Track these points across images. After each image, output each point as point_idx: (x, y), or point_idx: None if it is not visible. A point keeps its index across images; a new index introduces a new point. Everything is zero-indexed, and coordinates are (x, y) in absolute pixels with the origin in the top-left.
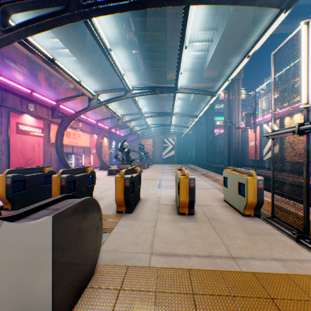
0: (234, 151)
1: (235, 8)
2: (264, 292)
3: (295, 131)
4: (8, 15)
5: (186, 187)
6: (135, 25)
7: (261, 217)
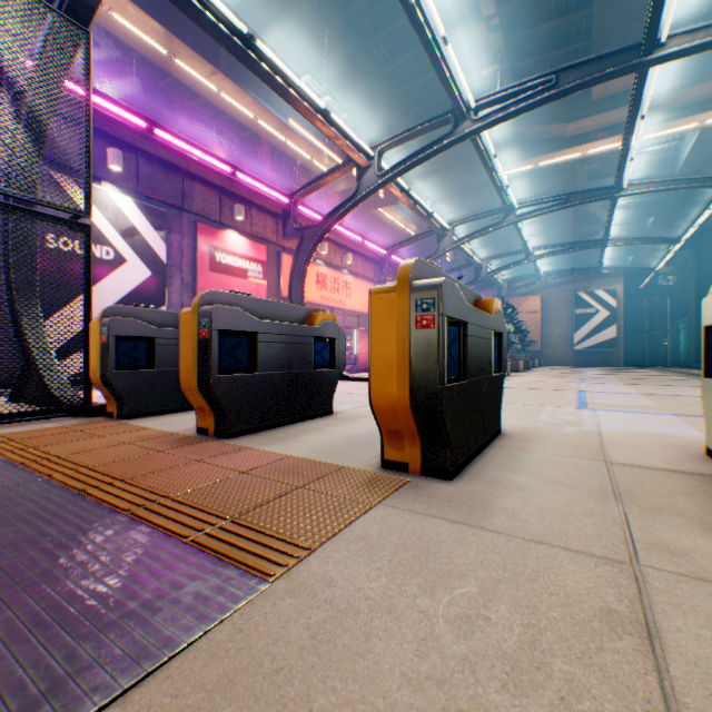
0: None
1: None
2: None
3: None
4: None
5: None
6: None
7: None
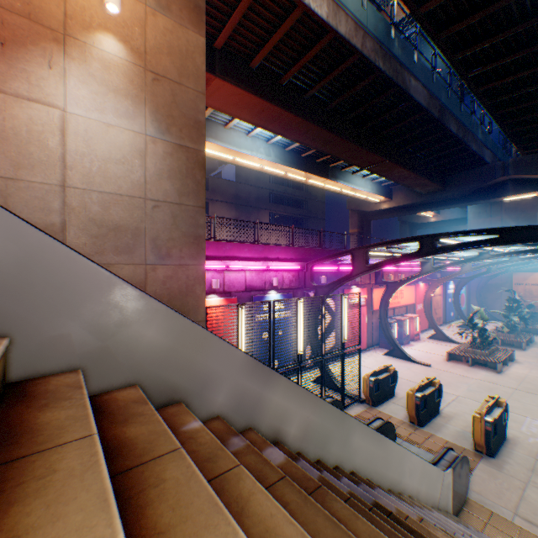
0: None
1: None
2: None
3: None
4: (368, 251)
5: None
6: (496, 118)
7: None
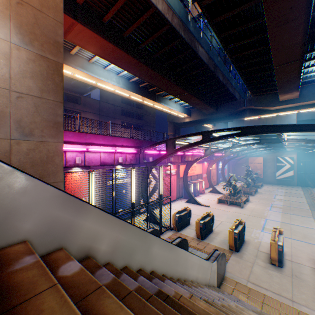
0: None
1: None
2: None
3: None
4: (175, 141)
5: (275, 249)
6: (241, 75)
7: None
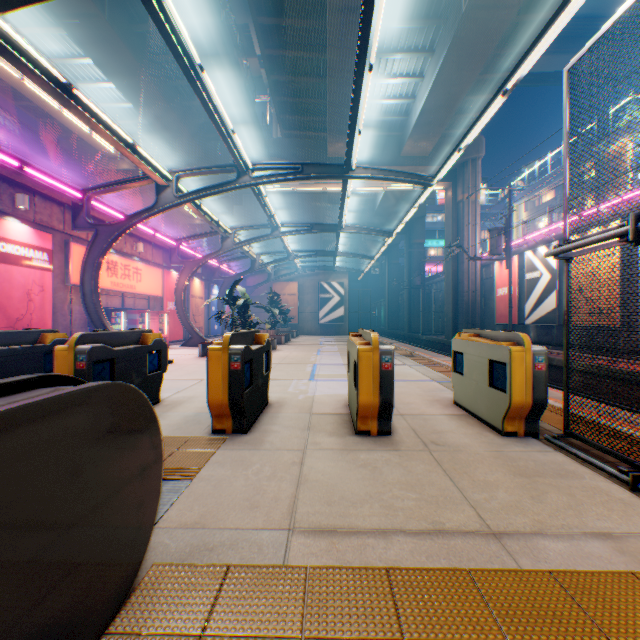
0: (467, 308)
1: (472, 3)
2: (590, 628)
3: (628, 234)
4: None
5: (375, 371)
6: (260, 35)
7: (540, 438)
